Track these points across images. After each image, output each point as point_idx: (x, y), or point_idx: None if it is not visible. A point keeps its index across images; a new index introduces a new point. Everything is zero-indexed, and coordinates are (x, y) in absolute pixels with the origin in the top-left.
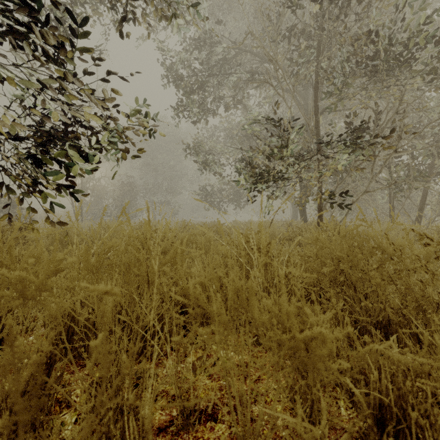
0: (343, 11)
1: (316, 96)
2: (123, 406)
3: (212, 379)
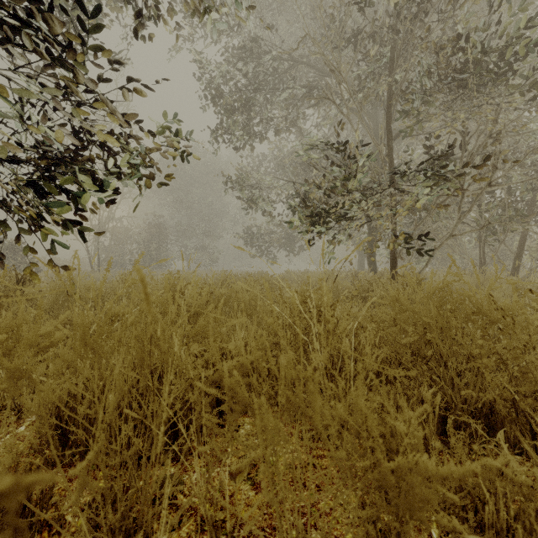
0: (423, 9)
1: (389, 116)
2: (135, 532)
3: (257, 490)
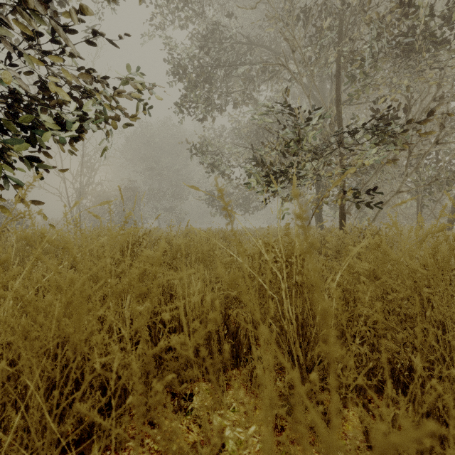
0: None
1: (338, 83)
2: None
3: None
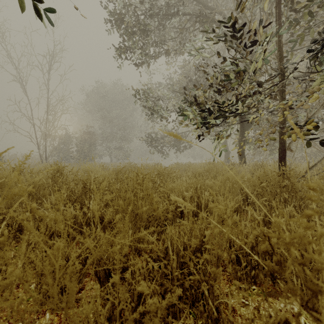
0: None
1: (279, 11)
2: None
3: None
